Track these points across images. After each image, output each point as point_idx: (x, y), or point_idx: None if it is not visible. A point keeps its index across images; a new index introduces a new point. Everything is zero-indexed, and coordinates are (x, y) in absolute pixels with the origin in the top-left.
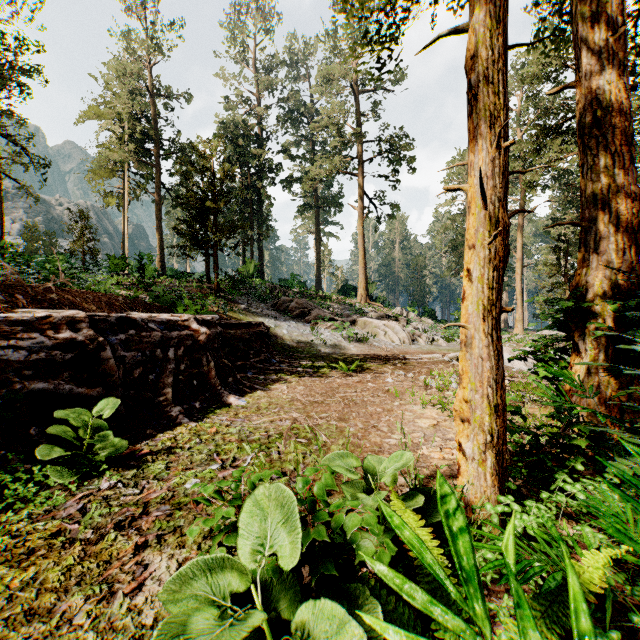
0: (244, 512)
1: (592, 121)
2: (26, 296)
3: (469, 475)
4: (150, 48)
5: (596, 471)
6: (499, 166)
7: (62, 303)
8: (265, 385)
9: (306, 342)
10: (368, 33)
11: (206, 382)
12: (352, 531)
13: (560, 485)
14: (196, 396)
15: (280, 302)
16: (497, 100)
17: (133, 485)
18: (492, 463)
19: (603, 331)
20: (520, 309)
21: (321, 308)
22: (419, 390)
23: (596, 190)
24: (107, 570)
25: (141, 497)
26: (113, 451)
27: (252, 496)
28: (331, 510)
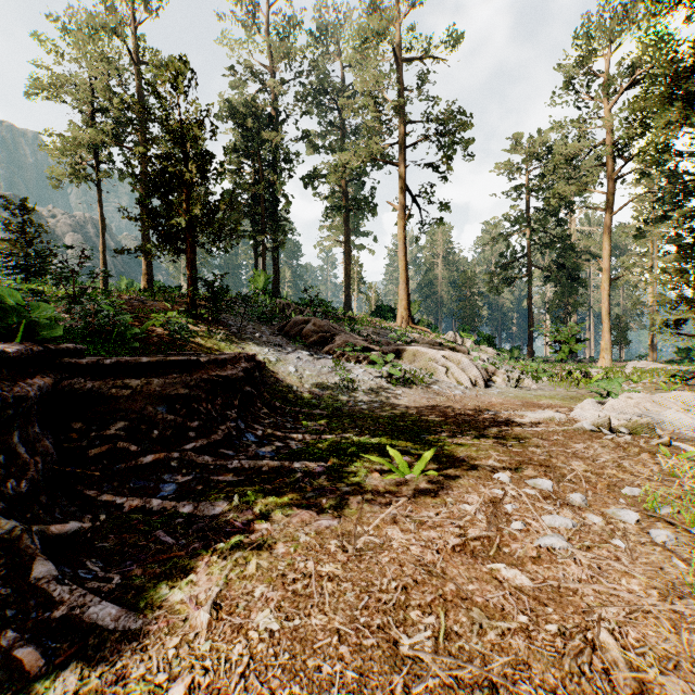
0: None
1: None
2: None
3: None
4: (131, 0)
5: None
6: None
7: None
8: (157, 576)
9: (325, 386)
10: None
11: None
12: None
13: None
14: None
15: (290, 323)
16: None
17: None
18: None
19: None
20: (607, 334)
21: (350, 333)
22: None
23: None
24: None
25: None
26: None
27: None
28: None
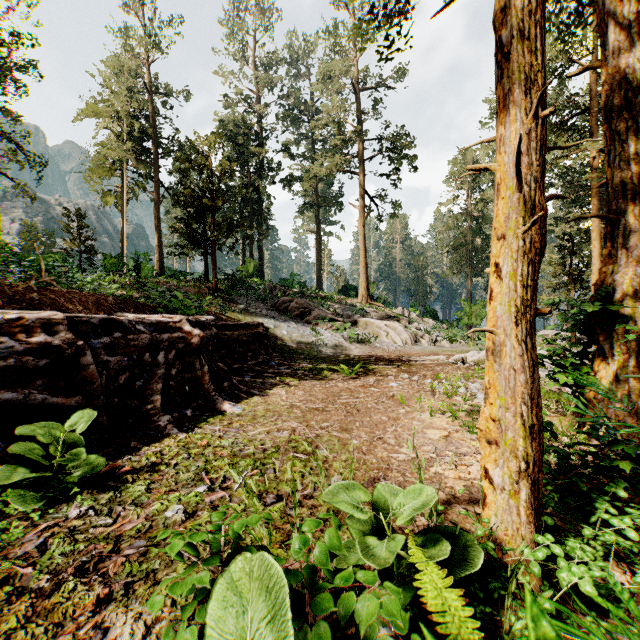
0: (215, 599)
1: (620, 103)
2: (3, 296)
3: (497, 507)
4: (149, 45)
5: (635, 495)
6: (536, 139)
7: (43, 303)
8: (263, 390)
9: (306, 343)
10: (373, 8)
11: (199, 387)
12: (367, 624)
13: (602, 517)
14: (188, 403)
15: (280, 302)
16: (534, 60)
17: (106, 512)
18: (527, 495)
19: (635, 335)
20: None
21: (321, 308)
22: (425, 395)
23: (625, 179)
24: (57, 636)
25: (113, 529)
26: (88, 470)
27: (227, 574)
28: (337, 584)
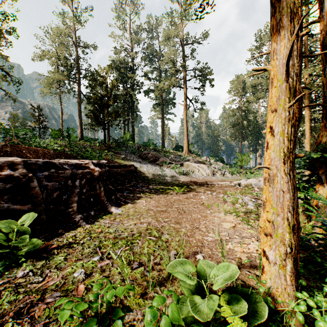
0: None
1: None
2: None
3: (271, 274)
4: (75, 21)
5: None
6: (297, 50)
7: (13, 153)
8: (133, 200)
9: (156, 175)
10: None
11: (98, 199)
12: None
13: None
14: (92, 207)
15: (143, 154)
16: (296, 0)
17: (39, 273)
18: (291, 268)
19: None
20: None
21: (164, 157)
22: (220, 203)
23: None
24: None
25: (41, 285)
26: (31, 248)
27: None
28: None
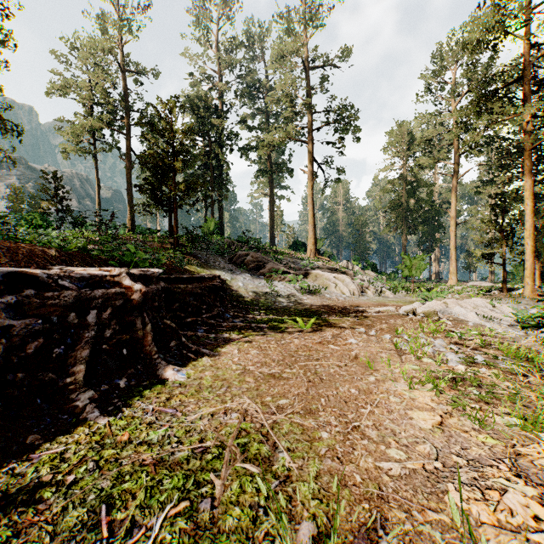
0: None
1: None
2: None
3: None
4: (121, 28)
5: None
6: None
7: None
8: (214, 347)
9: (261, 294)
10: None
11: (140, 350)
12: None
13: None
14: (124, 370)
15: (237, 256)
16: None
17: None
18: None
19: None
20: (454, 262)
21: (275, 262)
22: (390, 355)
23: None
24: None
25: None
26: None
27: None
28: None
